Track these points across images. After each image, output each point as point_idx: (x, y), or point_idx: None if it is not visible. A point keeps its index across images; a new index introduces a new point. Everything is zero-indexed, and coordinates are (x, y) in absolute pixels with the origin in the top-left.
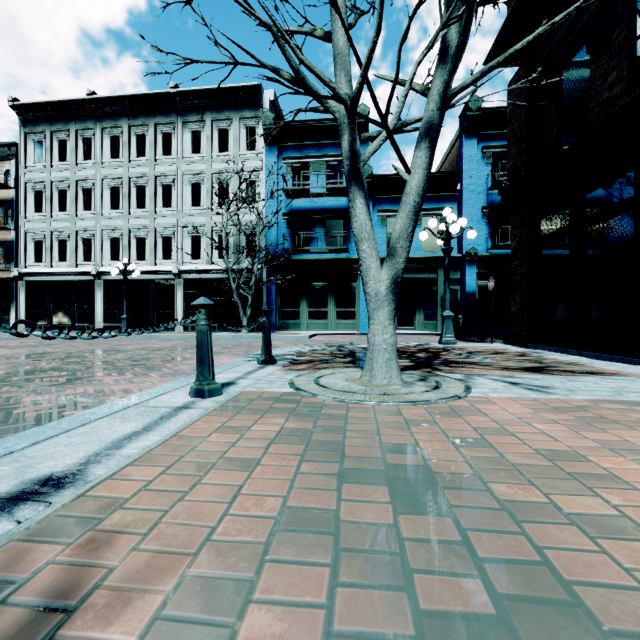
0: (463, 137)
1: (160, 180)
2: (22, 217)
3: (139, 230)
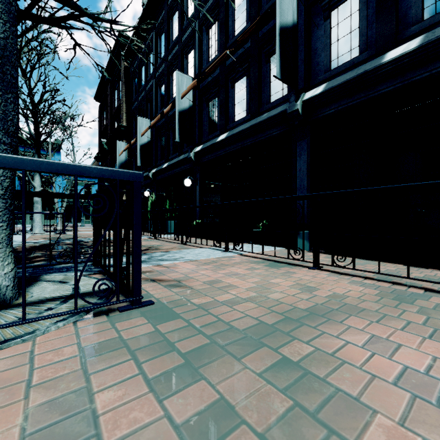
0: None
1: None
2: None
3: None
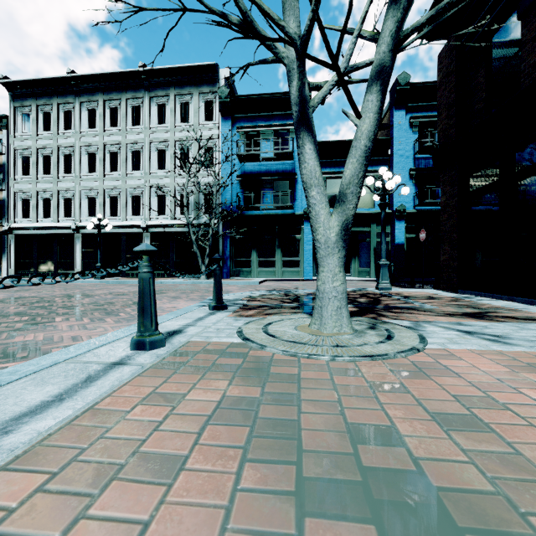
0: (393, 108)
1: (130, 147)
2: (12, 179)
3: (112, 190)
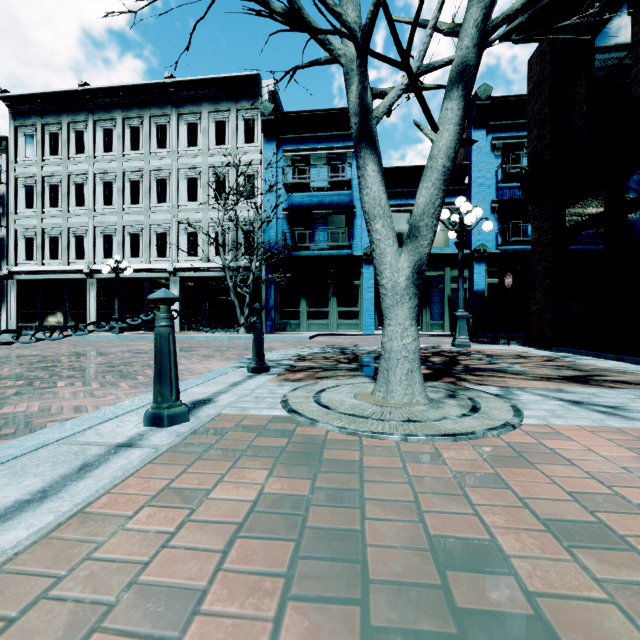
0: (471, 128)
1: (155, 174)
2: (12, 213)
3: (133, 226)
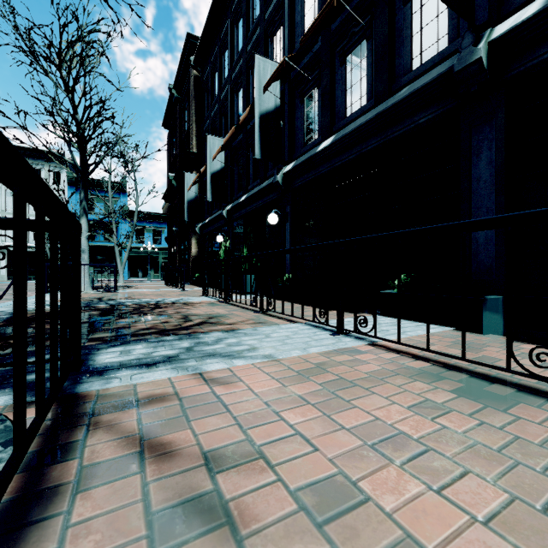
0: None
1: None
2: None
3: None
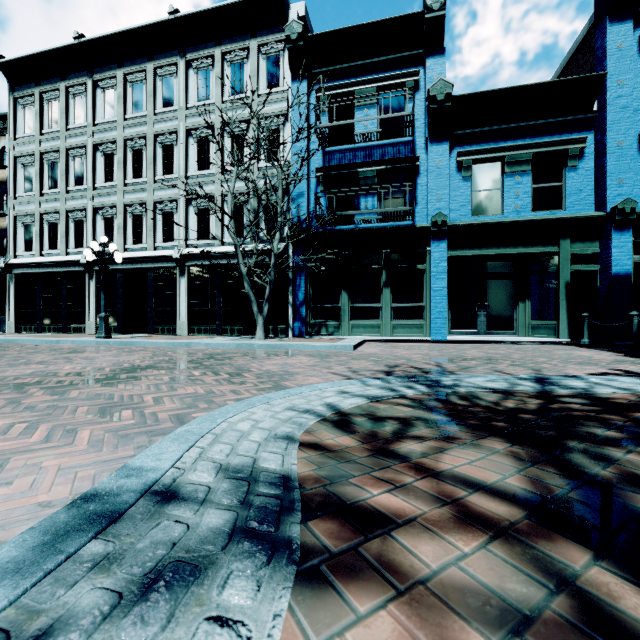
0: (606, 21)
1: (160, 139)
2: (11, 198)
3: (135, 205)
